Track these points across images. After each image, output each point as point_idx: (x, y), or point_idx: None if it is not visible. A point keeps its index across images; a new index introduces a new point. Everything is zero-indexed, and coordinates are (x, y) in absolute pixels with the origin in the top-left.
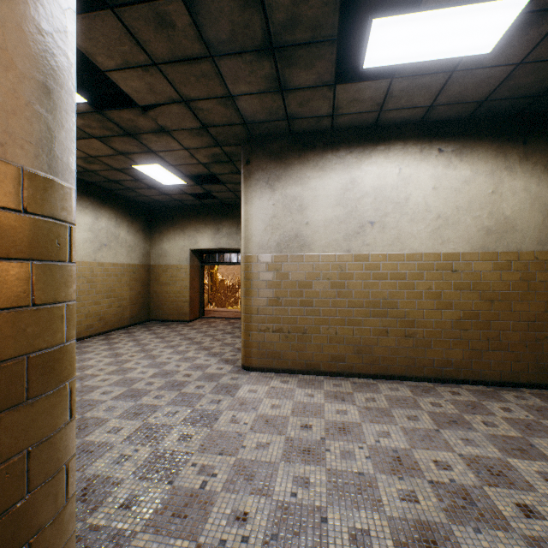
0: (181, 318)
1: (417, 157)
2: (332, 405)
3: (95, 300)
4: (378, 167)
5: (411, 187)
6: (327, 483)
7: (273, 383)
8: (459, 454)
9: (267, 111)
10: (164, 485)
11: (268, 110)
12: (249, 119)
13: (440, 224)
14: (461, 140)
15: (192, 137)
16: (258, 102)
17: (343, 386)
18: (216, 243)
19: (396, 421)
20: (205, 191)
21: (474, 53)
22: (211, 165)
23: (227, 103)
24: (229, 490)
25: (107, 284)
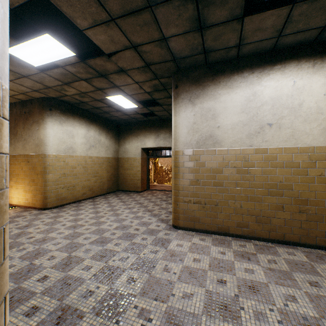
0: (136, 190)
1: (309, 71)
2: (240, 263)
3: (87, 178)
4: (275, 82)
5: (304, 94)
6: None
7: (194, 240)
8: None
9: (190, 48)
10: (113, 323)
11: (190, 46)
12: (177, 56)
13: None
14: None
15: (140, 74)
16: (183, 41)
17: (247, 247)
18: (156, 144)
19: (299, 286)
20: (150, 111)
21: None
22: (153, 93)
23: (162, 44)
24: None
25: (94, 169)
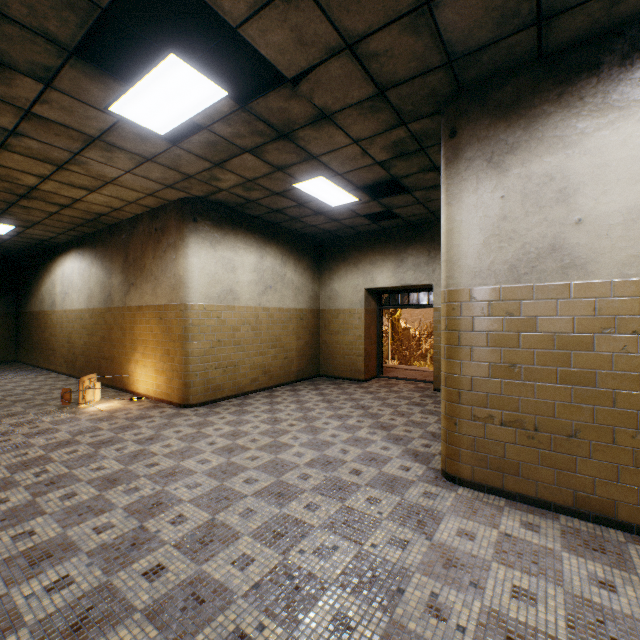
0: (354, 377)
1: None
2: None
3: (259, 351)
4: None
5: None
6: None
7: (505, 523)
8: None
9: (495, 16)
10: None
11: (498, 11)
12: (457, 49)
13: None
14: None
15: (362, 118)
16: None
17: None
18: (398, 279)
19: None
20: (384, 208)
21: None
22: (392, 163)
23: (418, 23)
24: None
25: (272, 332)
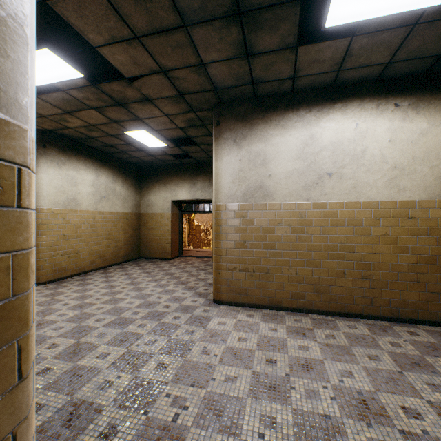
0: (164, 257)
1: (373, 113)
2: (294, 340)
3: (96, 242)
4: (335, 123)
5: (367, 140)
6: (294, 425)
7: (240, 316)
8: (427, 401)
9: (234, 77)
10: (140, 415)
11: (235, 75)
12: (219, 85)
13: (396, 174)
14: (418, 95)
15: (170, 104)
16: (226, 68)
17: (303, 322)
18: (192, 195)
19: (358, 360)
20: (183, 152)
21: (440, 2)
22: (187, 129)
23: (199, 71)
24: (199, 425)
25: (106, 229)
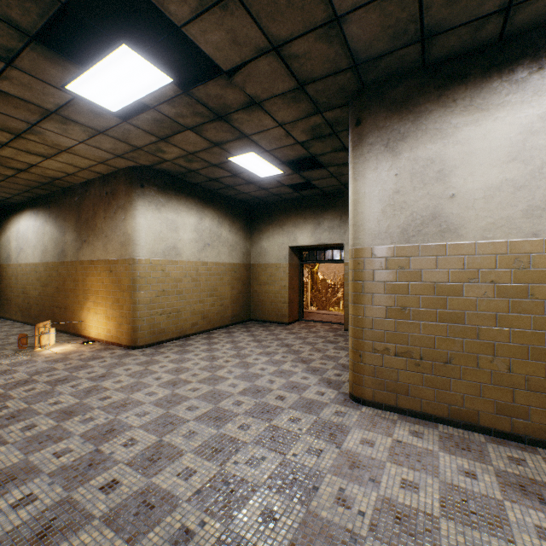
0: (280, 320)
1: None
2: (522, 510)
3: (199, 299)
4: None
5: None
6: None
7: (398, 432)
8: None
9: (390, 33)
10: None
11: (391, 29)
12: (361, 56)
13: None
14: None
15: (286, 106)
16: (376, 17)
17: (531, 466)
18: (316, 239)
19: None
20: (304, 180)
21: None
22: (310, 143)
23: (330, 34)
24: None
25: (210, 283)
